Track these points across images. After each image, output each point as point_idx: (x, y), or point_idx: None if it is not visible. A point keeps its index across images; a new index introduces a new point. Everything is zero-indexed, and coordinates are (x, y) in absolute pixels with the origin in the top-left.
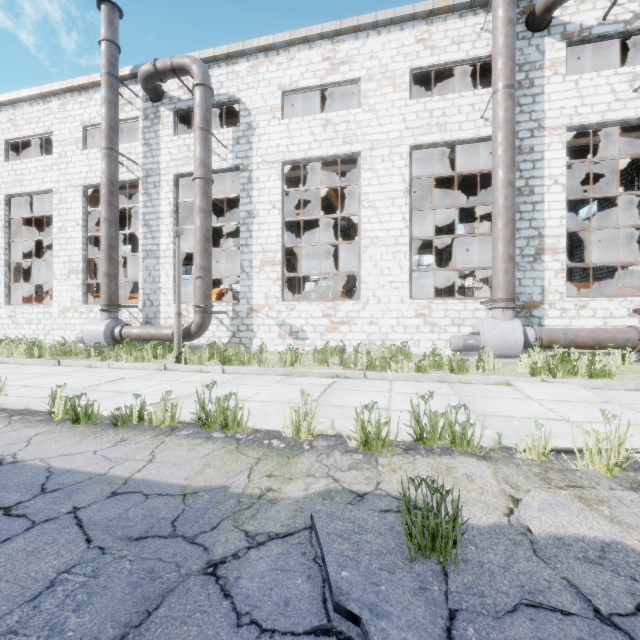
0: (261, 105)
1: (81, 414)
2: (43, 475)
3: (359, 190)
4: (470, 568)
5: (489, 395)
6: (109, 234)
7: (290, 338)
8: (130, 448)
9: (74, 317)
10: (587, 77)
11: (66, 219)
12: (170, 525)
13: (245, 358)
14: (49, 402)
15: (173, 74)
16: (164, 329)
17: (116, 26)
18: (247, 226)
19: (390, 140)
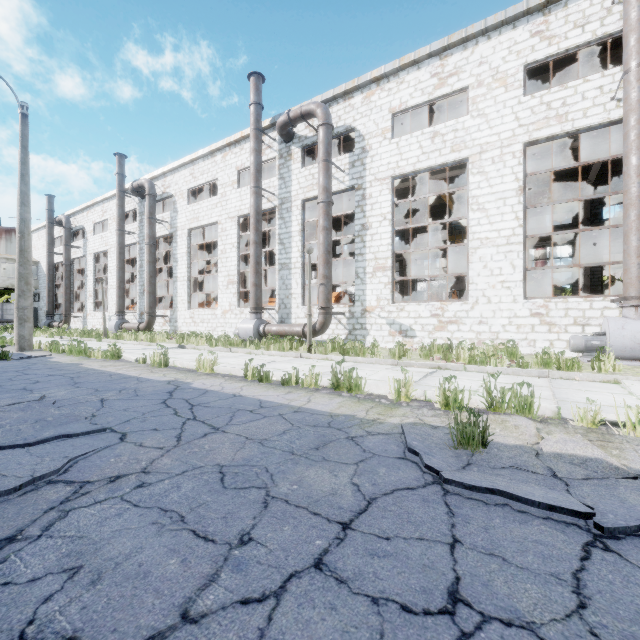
0: (373, 130)
1: (263, 377)
2: (258, 401)
3: (468, 194)
4: (489, 455)
5: (585, 389)
6: (256, 253)
7: (399, 336)
8: (295, 395)
9: (231, 317)
10: None
11: (226, 243)
12: (327, 424)
13: (360, 351)
14: (244, 369)
15: (302, 119)
16: (295, 327)
17: (260, 90)
18: (361, 238)
19: (501, 141)
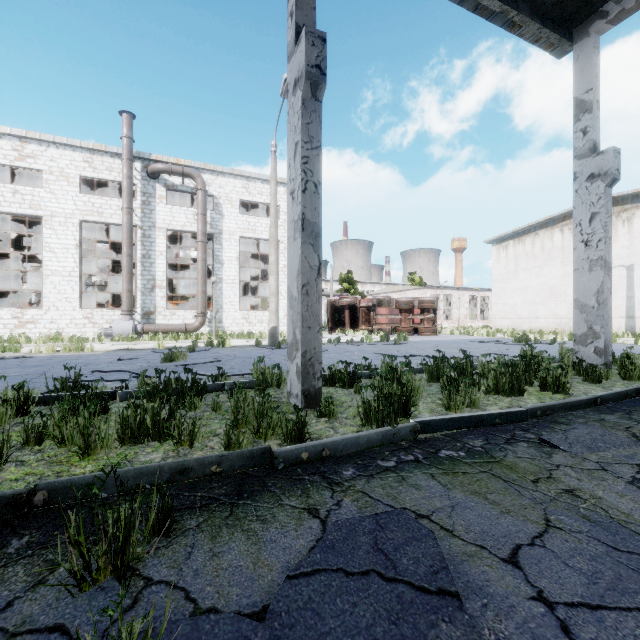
0: None
1: None
2: None
3: (43, 239)
4: None
5: None
6: None
7: None
8: None
9: None
10: (176, 208)
11: None
12: None
13: None
14: None
15: None
16: None
17: None
18: None
19: (66, 214)
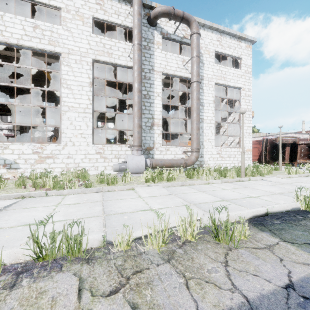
0: None
1: None
2: None
3: (60, 76)
4: None
5: (120, 198)
6: None
7: (4, 168)
8: None
9: None
10: (169, 54)
11: None
12: None
13: None
14: None
15: None
16: None
17: None
18: None
19: (81, 52)
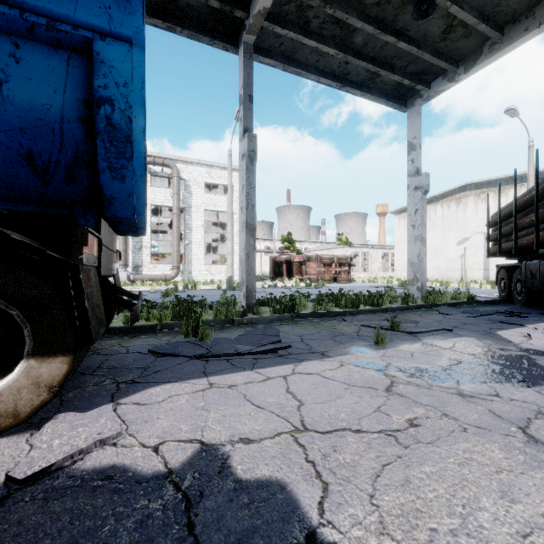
0: None
1: None
2: None
3: None
4: None
5: None
6: None
7: None
8: None
9: None
10: (157, 189)
11: None
12: None
13: None
14: None
15: None
16: None
17: None
18: None
19: None
